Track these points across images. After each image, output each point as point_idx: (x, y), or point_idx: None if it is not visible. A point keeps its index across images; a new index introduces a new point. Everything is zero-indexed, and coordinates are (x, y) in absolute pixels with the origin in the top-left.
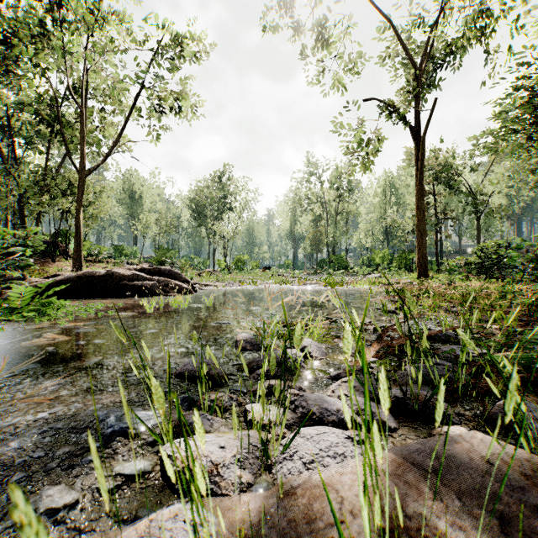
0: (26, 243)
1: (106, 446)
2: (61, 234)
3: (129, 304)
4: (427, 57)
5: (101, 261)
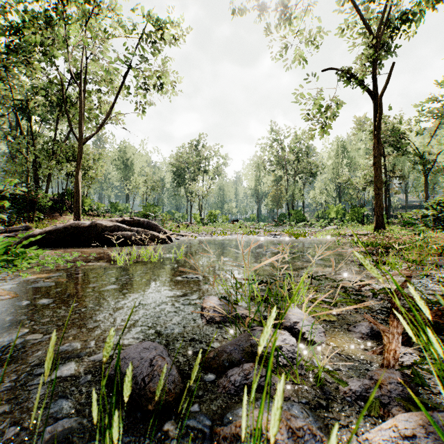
0: (3, 194)
1: None
2: (68, 194)
3: (106, 254)
4: (383, 27)
5: (99, 215)
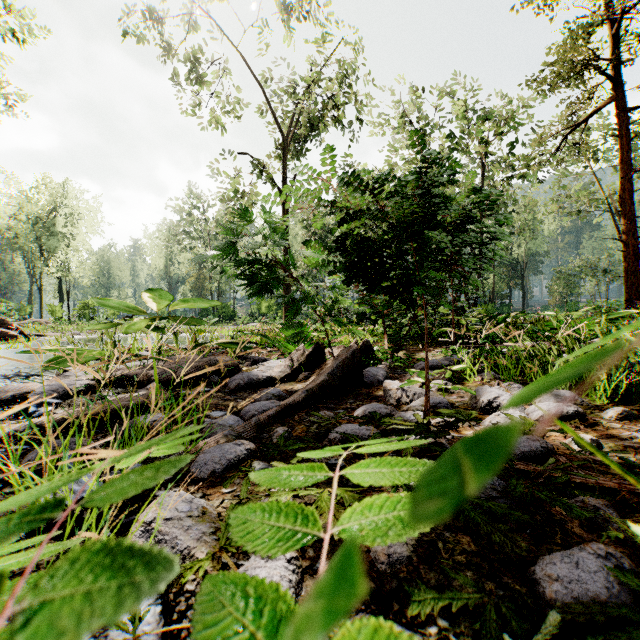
0: None
1: (30, 378)
2: None
3: None
4: (294, 129)
5: None
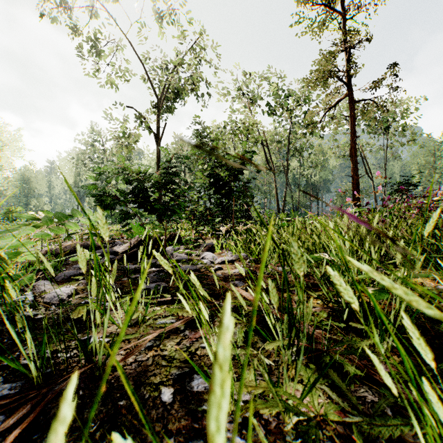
0: None
1: None
2: None
3: None
4: (164, 94)
5: None
